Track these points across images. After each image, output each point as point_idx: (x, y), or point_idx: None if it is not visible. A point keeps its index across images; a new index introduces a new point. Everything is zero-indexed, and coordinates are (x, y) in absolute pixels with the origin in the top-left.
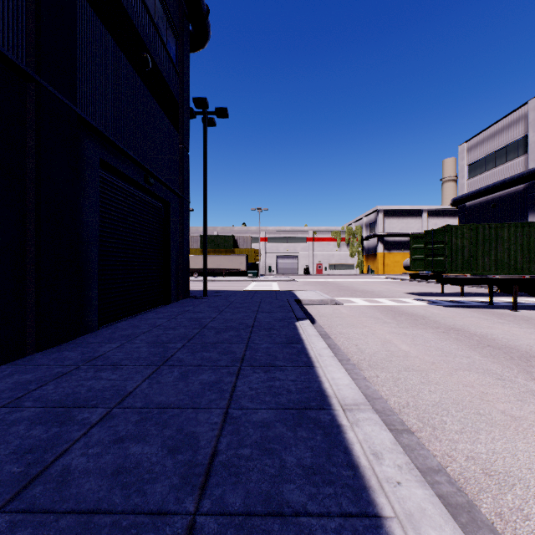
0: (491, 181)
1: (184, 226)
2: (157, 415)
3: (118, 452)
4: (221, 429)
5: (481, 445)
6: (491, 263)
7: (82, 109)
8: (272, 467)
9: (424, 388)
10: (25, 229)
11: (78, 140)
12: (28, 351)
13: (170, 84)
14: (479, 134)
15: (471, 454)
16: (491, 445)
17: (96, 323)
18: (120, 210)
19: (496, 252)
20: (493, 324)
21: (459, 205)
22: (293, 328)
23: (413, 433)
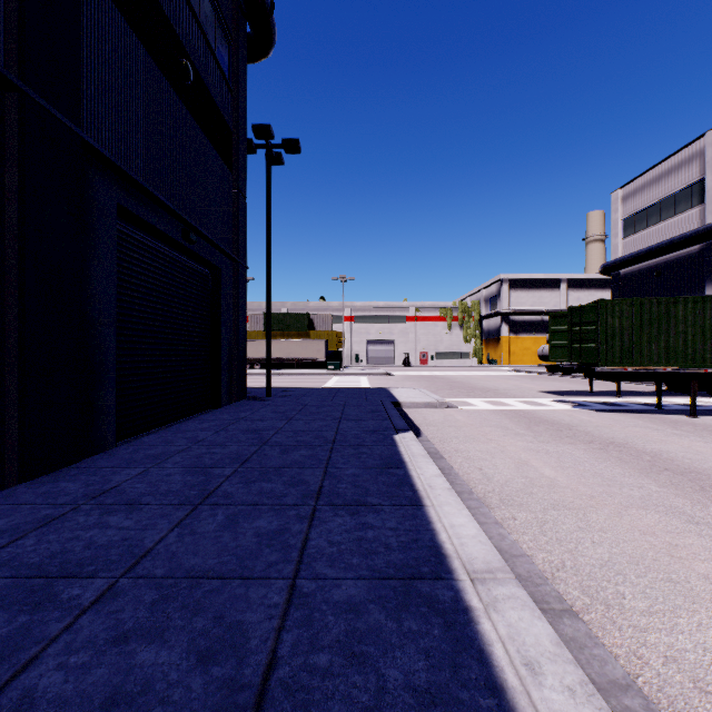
0: (655, 241)
1: (239, 301)
2: (186, 590)
3: (116, 662)
4: (283, 616)
5: (683, 637)
6: (661, 352)
7: (91, 134)
8: (364, 691)
9: (584, 537)
10: (3, 304)
11: (86, 178)
12: (8, 481)
13: (221, 104)
14: (638, 177)
15: (670, 652)
16: (700, 637)
17: (112, 437)
18: (149, 278)
19: (668, 336)
20: (667, 437)
21: (611, 273)
22: (391, 443)
23: (578, 616)
